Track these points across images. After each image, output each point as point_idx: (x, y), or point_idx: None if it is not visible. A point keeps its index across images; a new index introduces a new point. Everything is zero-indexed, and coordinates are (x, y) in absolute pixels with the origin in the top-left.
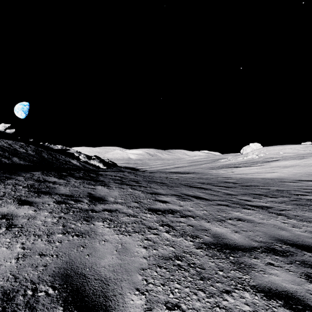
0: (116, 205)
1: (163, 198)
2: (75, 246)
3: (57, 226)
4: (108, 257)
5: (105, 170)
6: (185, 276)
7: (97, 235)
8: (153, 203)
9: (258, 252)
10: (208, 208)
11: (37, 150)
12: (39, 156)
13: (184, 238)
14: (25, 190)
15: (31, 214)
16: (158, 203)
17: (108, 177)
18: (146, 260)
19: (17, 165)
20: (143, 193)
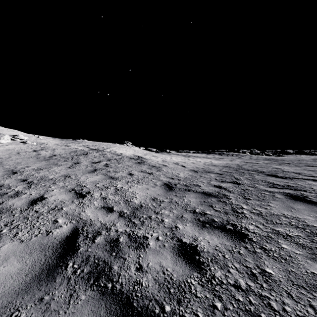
0: None
1: None
2: None
3: None
4: None
5: None
6: None
7: None
8: None
9: None
10: None
11: None
12: None
13: None
14: None
15: None
16: None
17: None
18: None
19: None
20: None
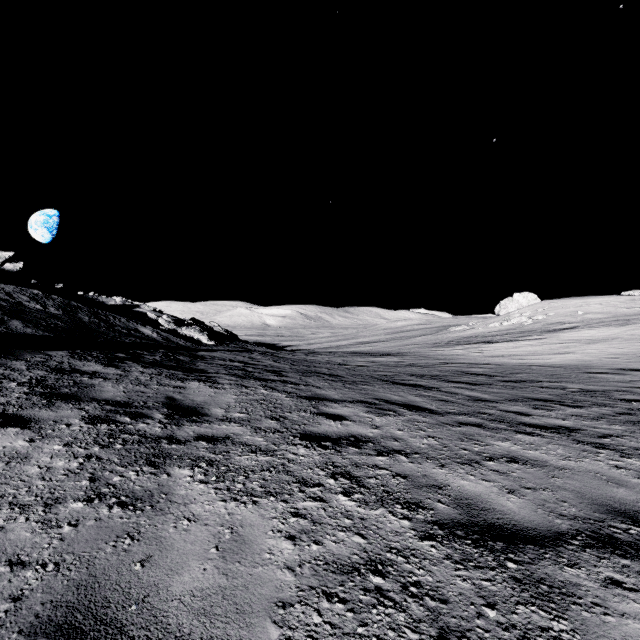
0: (227, 427)
1: (335, 408)
2: (112, 536)
3: (77, 480)
4: (195, 566)
5: (212, 349)
6: (396, 625)
7: (172, 503)
8: (312, 421)
9: (574, 548)
10: (439, 432)
11: (68, 306)
12: (70, 319)
13: (388, 510)
14: (20, 391)
15: (19, 449)
16: (324, 420)
17: (216, 363)
18: (291, 576)
19: (19, 335)
20: (291, 398)
